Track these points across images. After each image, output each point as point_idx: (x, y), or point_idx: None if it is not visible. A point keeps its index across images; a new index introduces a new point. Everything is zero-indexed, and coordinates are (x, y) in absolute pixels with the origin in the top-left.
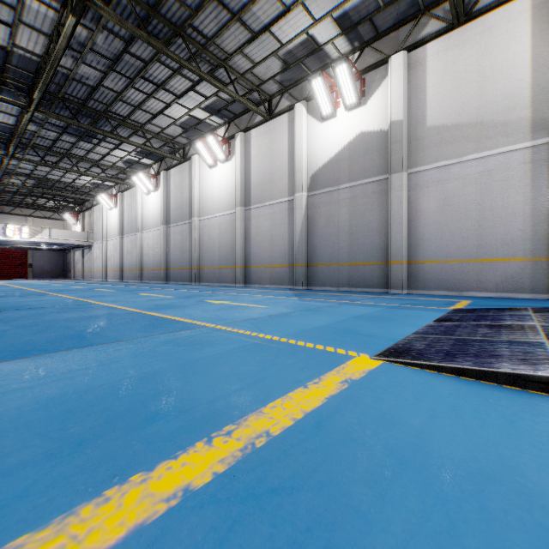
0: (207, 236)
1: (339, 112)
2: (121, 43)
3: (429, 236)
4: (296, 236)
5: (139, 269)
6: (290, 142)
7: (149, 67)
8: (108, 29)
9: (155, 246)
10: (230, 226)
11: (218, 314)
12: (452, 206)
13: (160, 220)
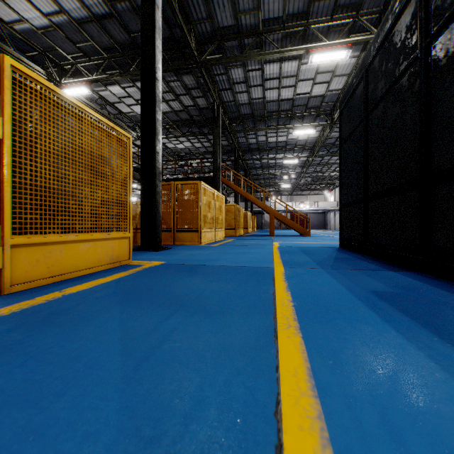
0: None
1: None
2: None
3: None
4: None
5: None
6: None
7: None
8: None
9: None
10: None
11: None
12: None
13: None
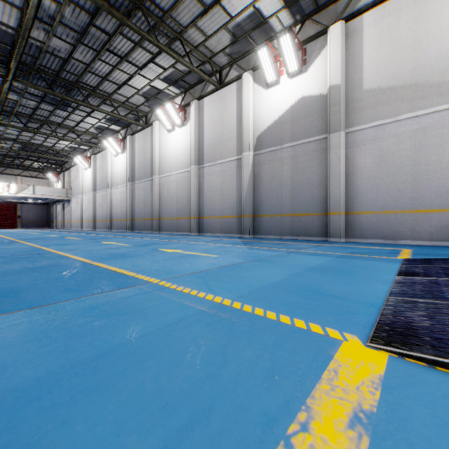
0: (166, 191)
1: (282, 80)
2: (87, 16)
3: (365, 189)
4: (243, 190)
5: (109, 220)
6: (238, 108)
7: (113, 40)
8: (74, 3)
9: (122, 200)
10: (186, 183)
11: (166, 265)
12: (387, 161)
13: (127, 178)
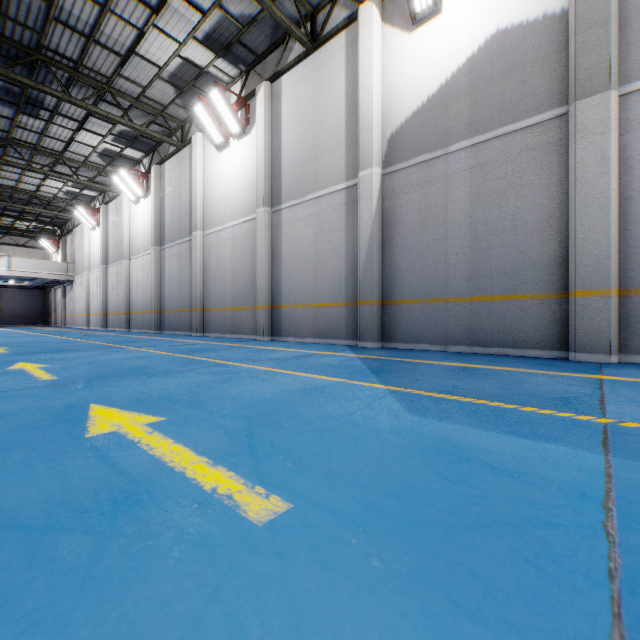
0: (214, 259)
1: (447, 4)
2: None
3: None
4: (361, 249)
5: (125, 313)
6: (349, 83)
7: None
8: None
9: (146, 278)
10: (248, 242)
11: None
12: None
13: (151, 239)
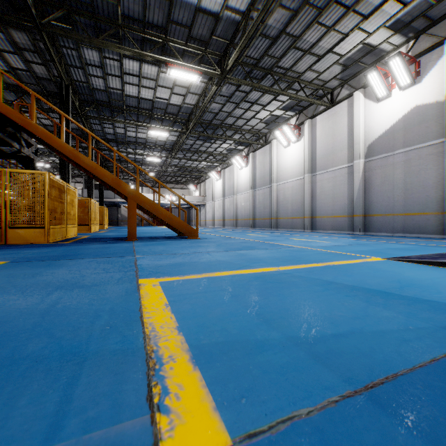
0: (282, 196)
1: (393, 93)
2: (235, 87)
3: None
4: (354, 193)
5: (235, 219)
6: (349, 122)
7: (249, 94)
8: (229, 82)
9: (246, 204)
10: (300, 188)
11: (302, 244)
12: None
13: (249, 186)
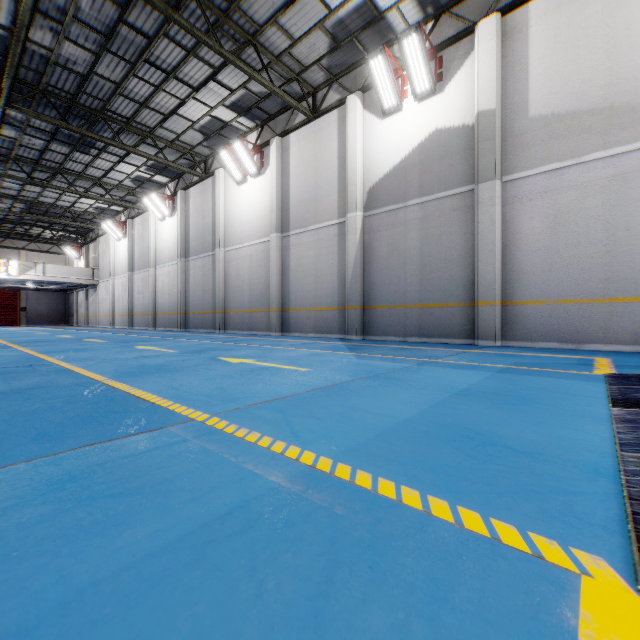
0: (234, 271)
1: (406, 104)
2: (114, 9)
3: (532, 267)
4: (348, 269)
5: (152, 314)
6: (340, 147)
7: (155, 46)
8: None
9: (171, 285)
10: (263, 259)
11: (226, 386)
12: (566, 225)
13: (177, 252)
